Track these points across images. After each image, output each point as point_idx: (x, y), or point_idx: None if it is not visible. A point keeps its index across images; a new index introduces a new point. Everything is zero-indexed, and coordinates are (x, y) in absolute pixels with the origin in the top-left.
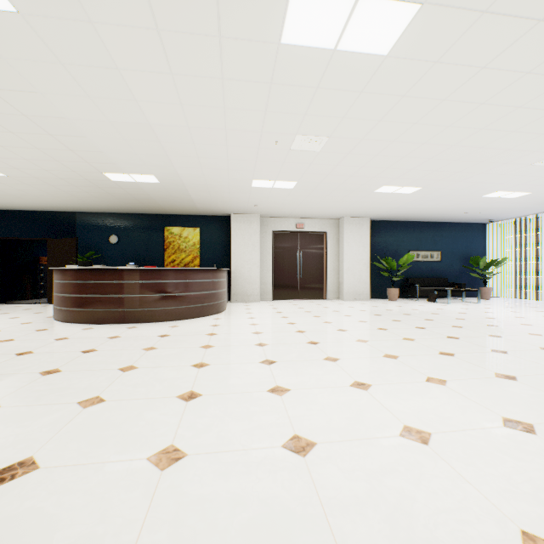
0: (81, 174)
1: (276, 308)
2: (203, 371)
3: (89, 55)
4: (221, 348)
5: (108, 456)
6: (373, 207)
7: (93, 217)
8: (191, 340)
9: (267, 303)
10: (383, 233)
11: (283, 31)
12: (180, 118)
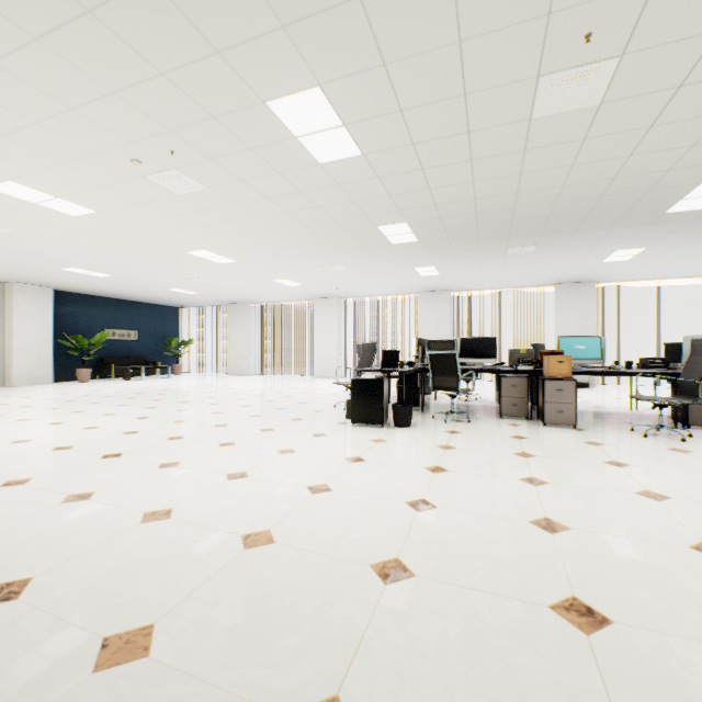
0: None
1: None
2: None
3: None
4: None
5: None
6: (60, 280)
7: None
8: None
9: None
10: (73, 307)
11: None
12: None
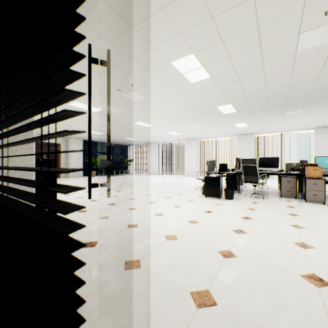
0: None
1: None
2: None
3: None
4: None
5: None
6: (85, 136)
7: None
8: None
9: None
10: None
11: (70, 103)
12: None
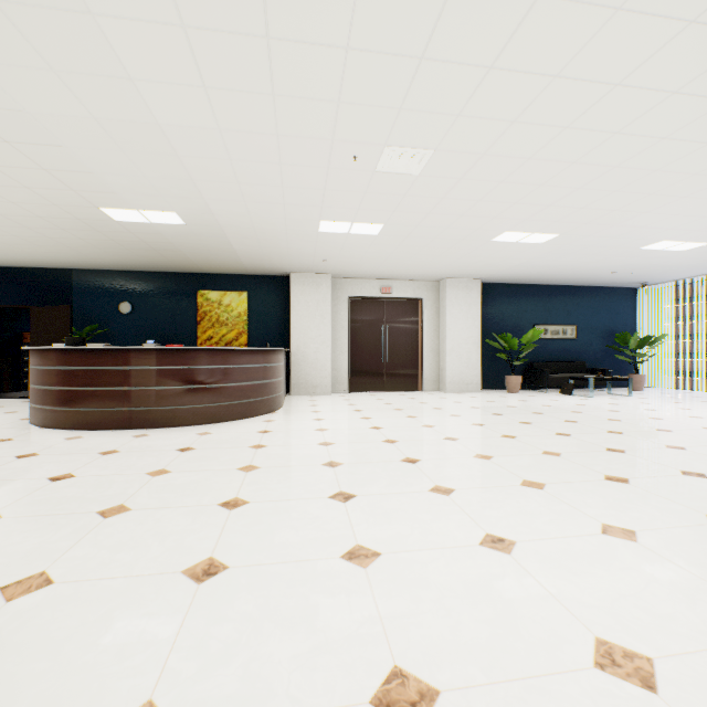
0: (67, 210)
1: (354, 405)
2: (237, 514)
3: None
4: (270, 470)
5: None
6: (488, 264)
7: (97, 276)
8: (226, 457)
9: (341, 396)
10: (499, 300)
11: None
12: (205, 114)
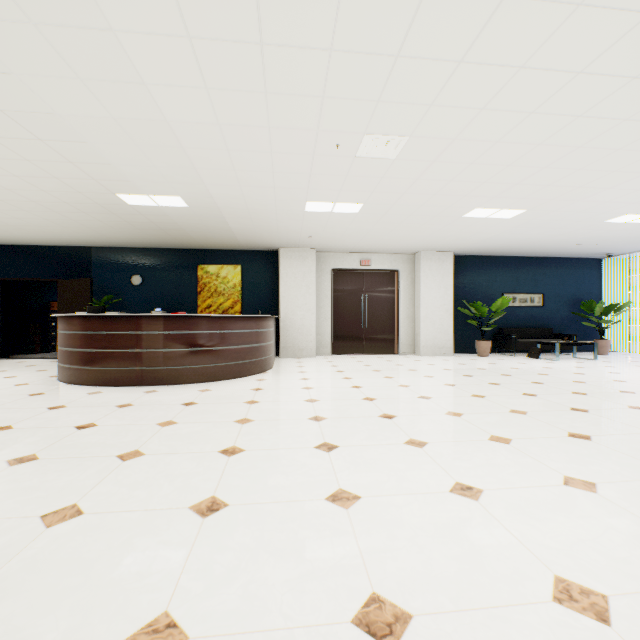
0: (89, 196)
1: (336, 366)
2: (234, 460)
3: (69, 7)
4: (262, 423)
5: (52, 639)
6: (459, 238)
7: (112, 253)
8: (224, 411)
9: (324, 358)
10: (470, 271)
11: None
12: (207, 111)
